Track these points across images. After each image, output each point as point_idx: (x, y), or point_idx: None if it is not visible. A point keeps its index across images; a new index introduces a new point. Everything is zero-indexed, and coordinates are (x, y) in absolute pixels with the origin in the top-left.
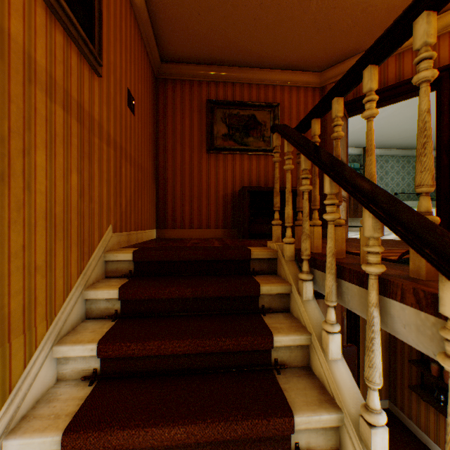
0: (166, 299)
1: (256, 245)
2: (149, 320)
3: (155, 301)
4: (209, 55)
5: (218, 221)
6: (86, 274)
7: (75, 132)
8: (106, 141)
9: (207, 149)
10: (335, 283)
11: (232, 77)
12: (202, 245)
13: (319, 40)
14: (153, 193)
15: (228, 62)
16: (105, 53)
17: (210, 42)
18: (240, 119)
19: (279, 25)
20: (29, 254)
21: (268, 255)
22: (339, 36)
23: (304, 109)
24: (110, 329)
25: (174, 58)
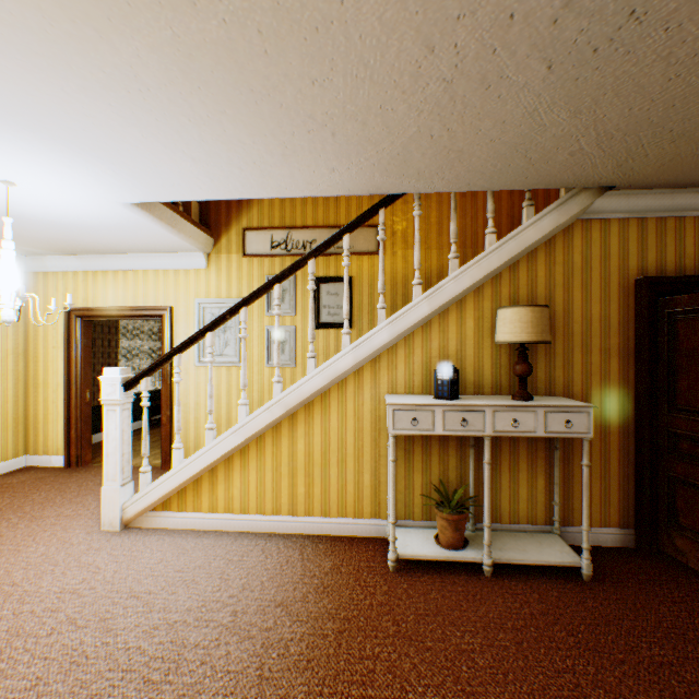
0: None
1: None
2: None
3: None
4: None
5: None
6: None
7: None
8: None
9: None
10: None
11: None
12: None
13: None
14: None
15: None
16: None
17: None
18: None
19: None
20: (473, 221)
21: None
22: None
23: None
24: None
25: None
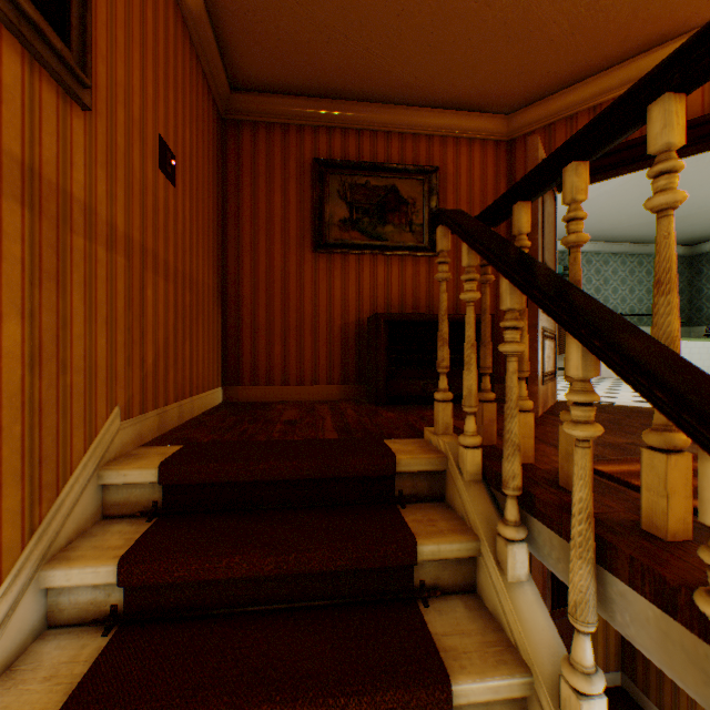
0: (223, 578)
1: (404, 433)
2: (182, 634)
3: (199, 582)
4: (316, 79)
5: (332, 372)
6: (48, 531)
7: (14, 229)
8: (105, 241)
9: (314, 245)
10: (594, 580)
11: (357, 120)
12: (301, 433)
13: (510, 57)
14: (217, 324)
15: (349, 93)
16: (103, 62)
17: (318, 56)
18: (370, 194)
19: (441, 28)
20: None
21: (430, 465)
22: (545, 50)
23: (480, 177)
24: (88, 671)
25: (253, 84)
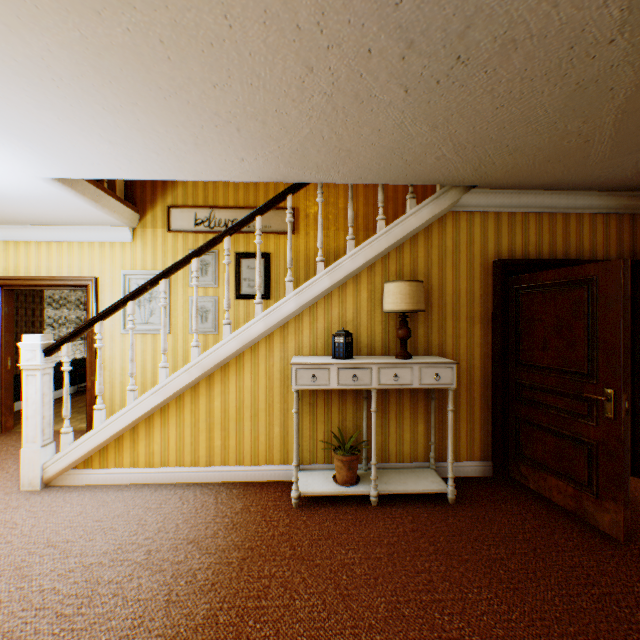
0: None
1: None
2: None
3: None
4: None
5: None
6: None
7: None
8: None
9: None
10: None
11: None
12: None
13: None
14: None
15: None
16: None
17: None
18: None
19: None
20: (375, 208)
21: None
22: None
23: None
24: None
25: None
